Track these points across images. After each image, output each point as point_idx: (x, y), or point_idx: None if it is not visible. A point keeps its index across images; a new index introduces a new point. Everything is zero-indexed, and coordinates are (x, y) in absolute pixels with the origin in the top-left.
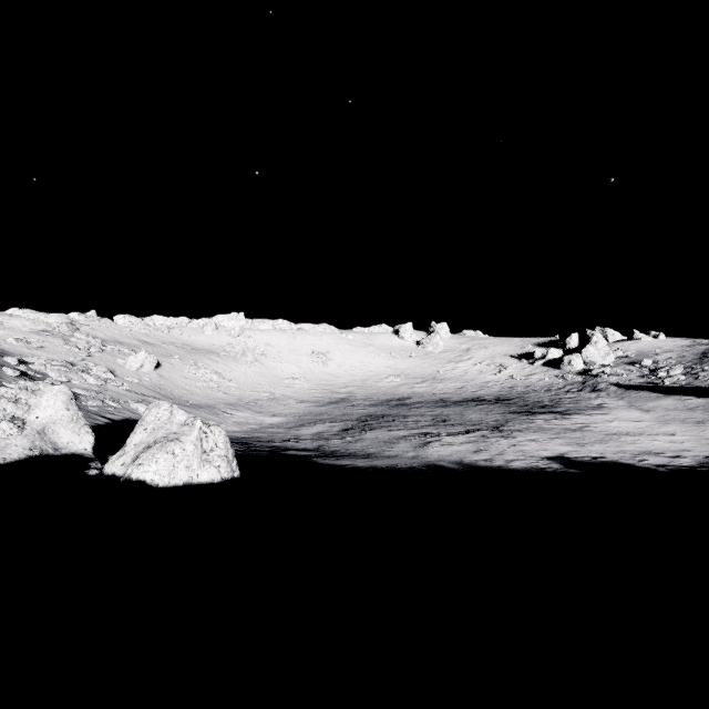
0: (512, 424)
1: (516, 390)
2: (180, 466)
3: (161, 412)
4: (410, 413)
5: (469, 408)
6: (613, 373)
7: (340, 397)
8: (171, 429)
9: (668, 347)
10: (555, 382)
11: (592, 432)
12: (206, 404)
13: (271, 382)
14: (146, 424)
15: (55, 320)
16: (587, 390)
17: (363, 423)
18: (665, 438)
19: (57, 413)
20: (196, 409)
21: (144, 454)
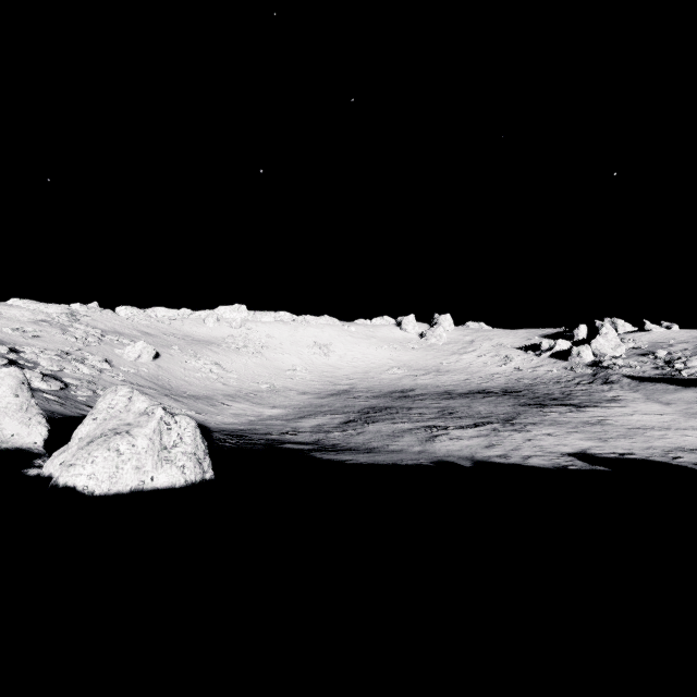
0: (524, 417)
1: (524, 382)
2: (125, 468)
3: (117, 398)
4: (414, 405)
5: (476, 400)
6: (625, 365)
7: (342, 388)
8: (125, 419)
9: (683, 338)
10: (564, 374)
11: (613, 426)
12: (204, 395)
13: (272, 374)
14: (97, 413)
15: (55, 311)
16: (599, 382)
17: (366, 415)
18: (695, 432)
19: (0, 400)
20: (193, 400)
21: (79, 451)
